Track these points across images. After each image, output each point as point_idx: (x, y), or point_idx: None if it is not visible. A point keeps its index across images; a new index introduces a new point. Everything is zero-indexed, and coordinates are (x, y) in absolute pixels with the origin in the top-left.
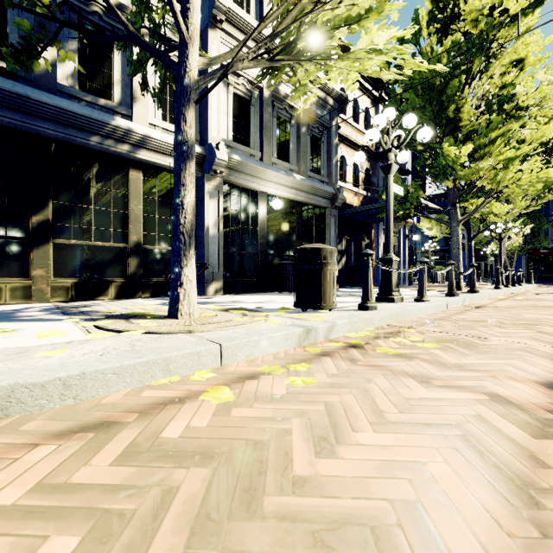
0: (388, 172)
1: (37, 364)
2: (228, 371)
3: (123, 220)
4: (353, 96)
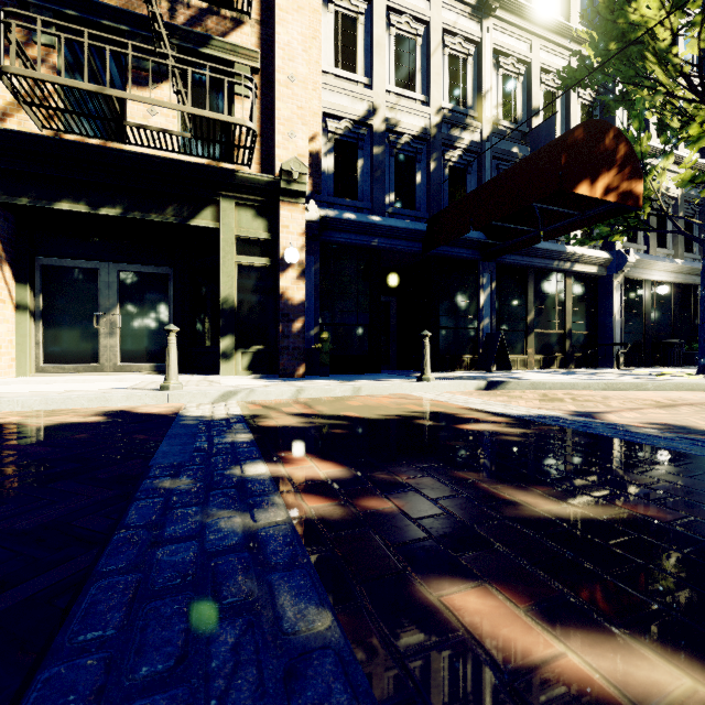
0: None
1: None
2: None
3: (561, 314)
4: None
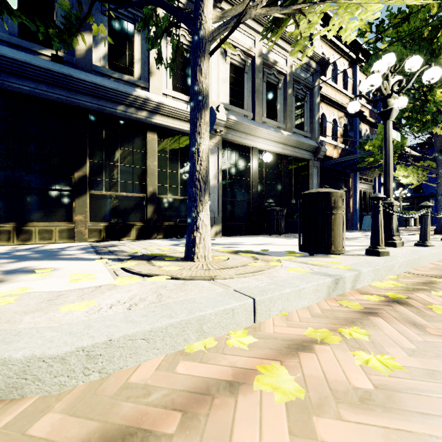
0: (387, 117)
1: (63, 319)
2: (267, 332)
3: (141, 174)
4: (333, 59)
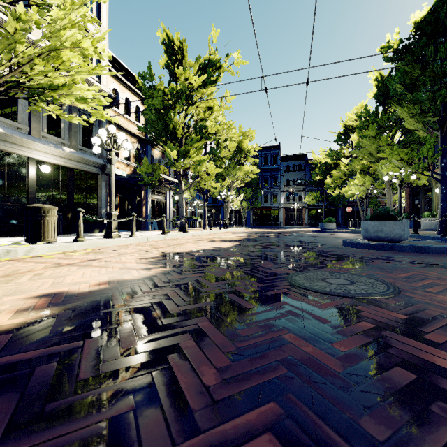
0: (111, 162)
1: None
2: None
3: None
4: (126, 96)
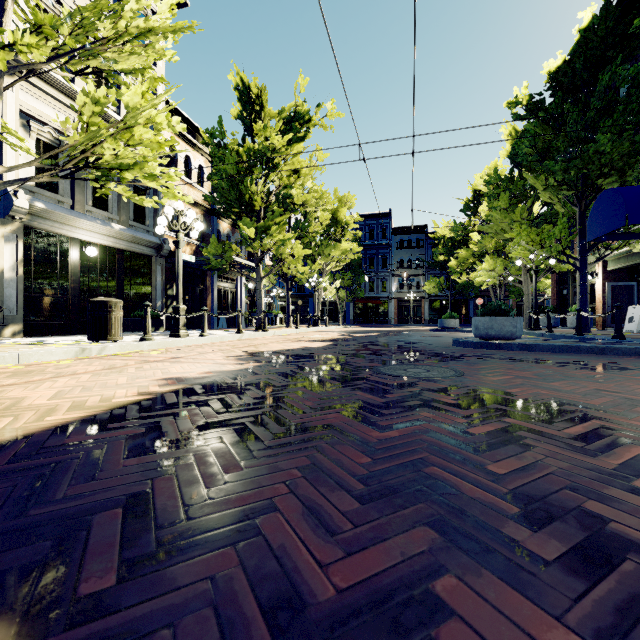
0: (178, 246)
1: None
2: (23, 364)
3: None
4: (185, 153)
